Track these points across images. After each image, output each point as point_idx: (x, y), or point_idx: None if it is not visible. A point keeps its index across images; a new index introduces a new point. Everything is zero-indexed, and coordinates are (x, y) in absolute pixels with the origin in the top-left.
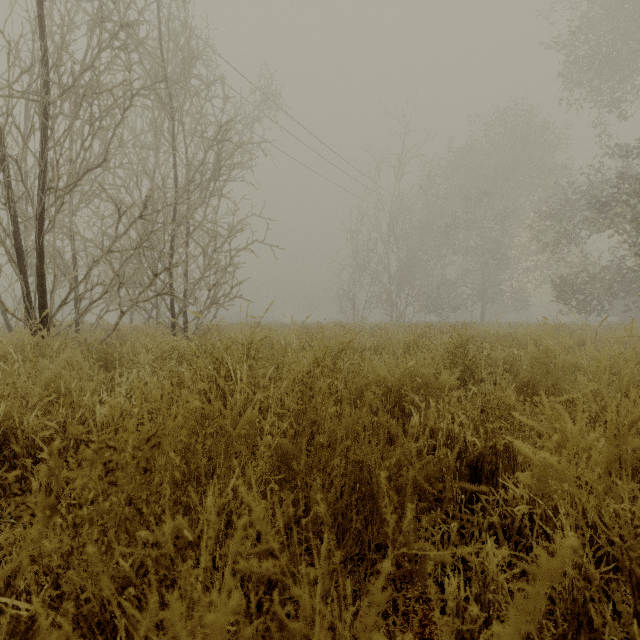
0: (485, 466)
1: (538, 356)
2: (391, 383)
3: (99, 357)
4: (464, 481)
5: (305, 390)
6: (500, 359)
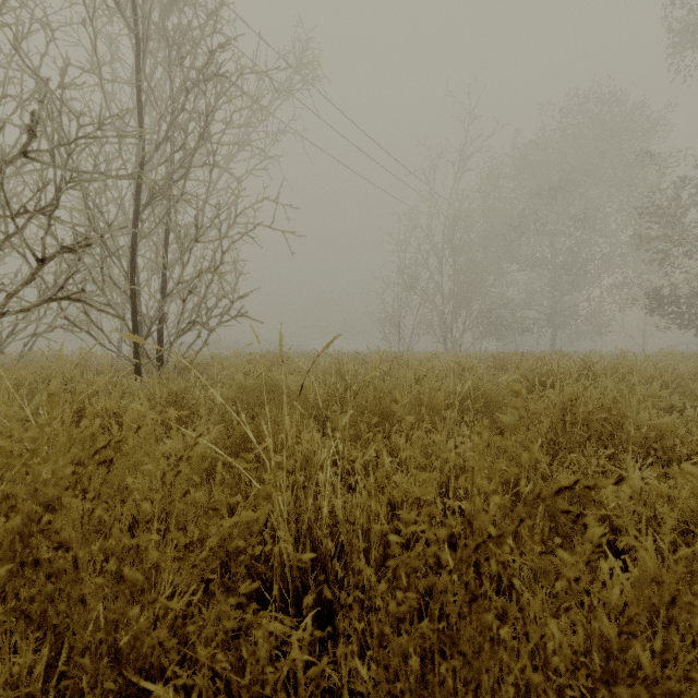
0: None
1: None
2: None
3: None
4: None
5: None
6: None
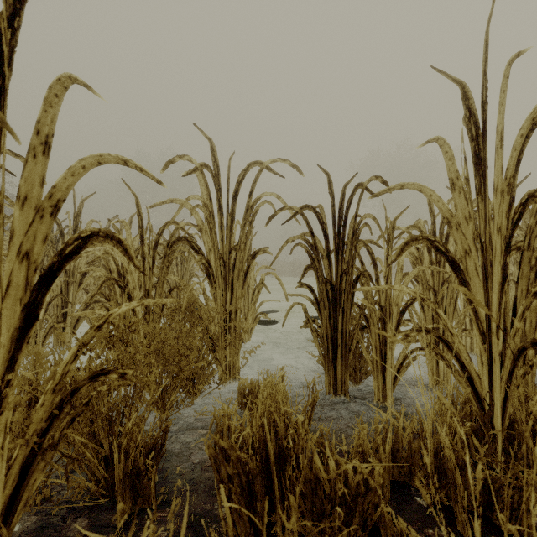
0: None
1: None
2: None
3: None
4: None
5: None
6: None
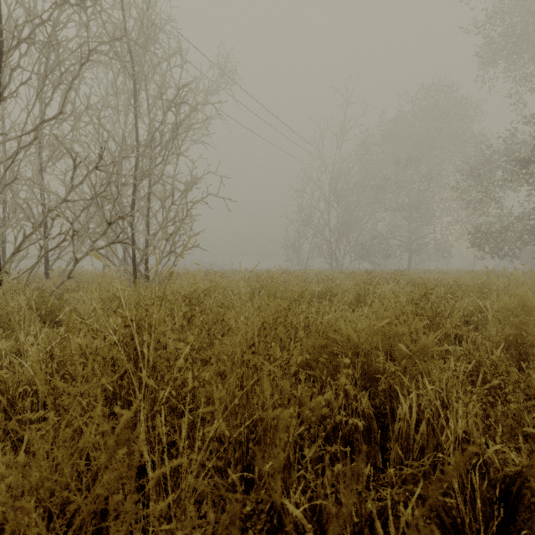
0: (526, 495)
1: (513, 308)
2: (357, 346)
3: (38, 306)
4: (484, 509)
5: (246, 371)
6: (467, 310)
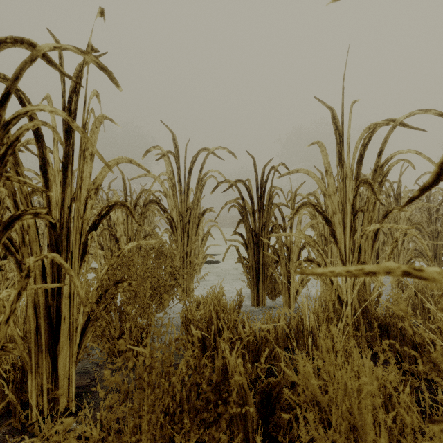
0: None
1: None
2: None
3: None
4: None
5: None
6: None
